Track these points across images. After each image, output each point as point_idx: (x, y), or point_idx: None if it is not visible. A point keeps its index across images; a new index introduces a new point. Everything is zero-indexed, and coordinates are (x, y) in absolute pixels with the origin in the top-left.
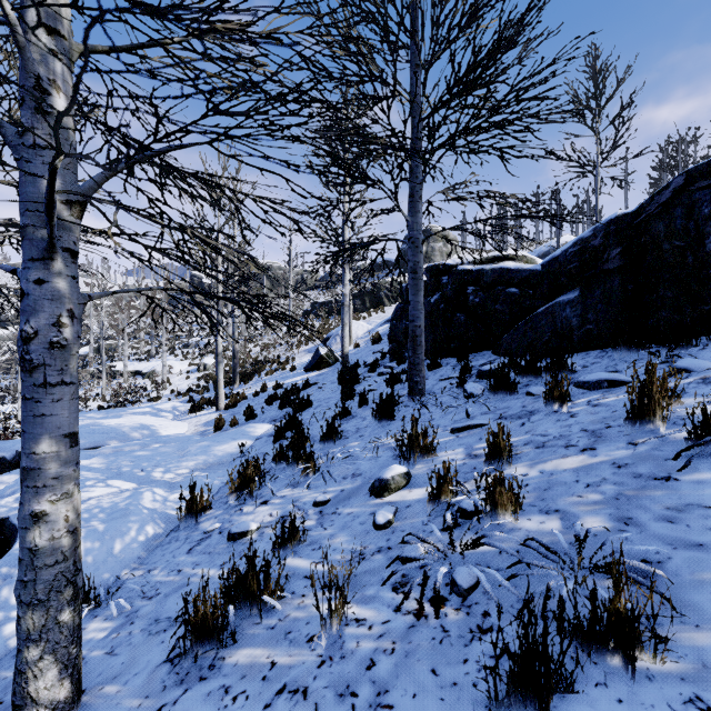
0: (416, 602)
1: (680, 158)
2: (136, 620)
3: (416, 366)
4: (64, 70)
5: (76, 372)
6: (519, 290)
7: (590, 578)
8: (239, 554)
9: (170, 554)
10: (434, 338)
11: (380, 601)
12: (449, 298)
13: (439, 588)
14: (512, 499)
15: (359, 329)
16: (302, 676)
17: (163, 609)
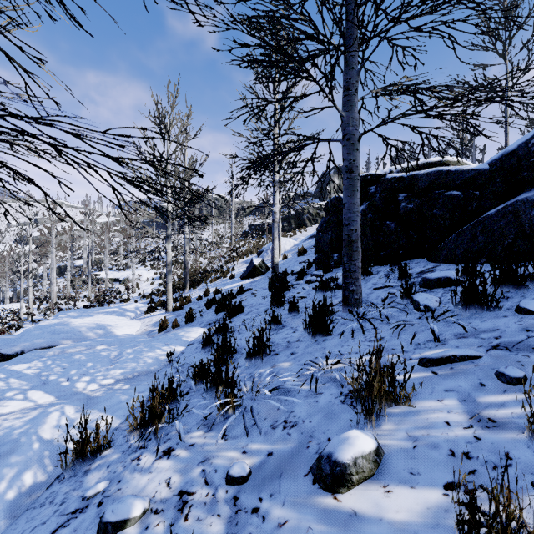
0: None
1: None
2: None
3: (351, 273)
4: None
5: None
6: (461, 192)
7: None
8: None
9: None
10: (362, 247)
11: None
12: (377, 206)
13: None
14: None
15: (286, 244)
16: None
17: None
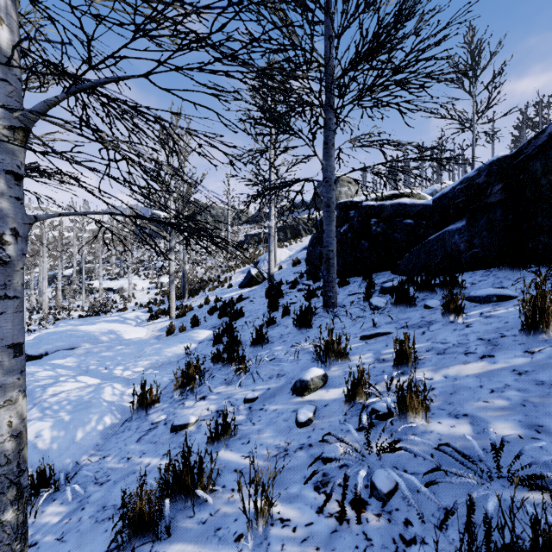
0: (337, 504)
1: (540, 117)
2: (86, 506)
3: (329, 283)
4: (8, 4)
5: (20, 287)
6: (414, 221)
7: (510, 488)
8: (179, 445)
9: (123, 442)
10: (343, 261)
11: (303, 501)
12: (355, 228)
13: (360, 492)
14: (422, 403)
15: (282, 255)
16: None
17: (111, 496)
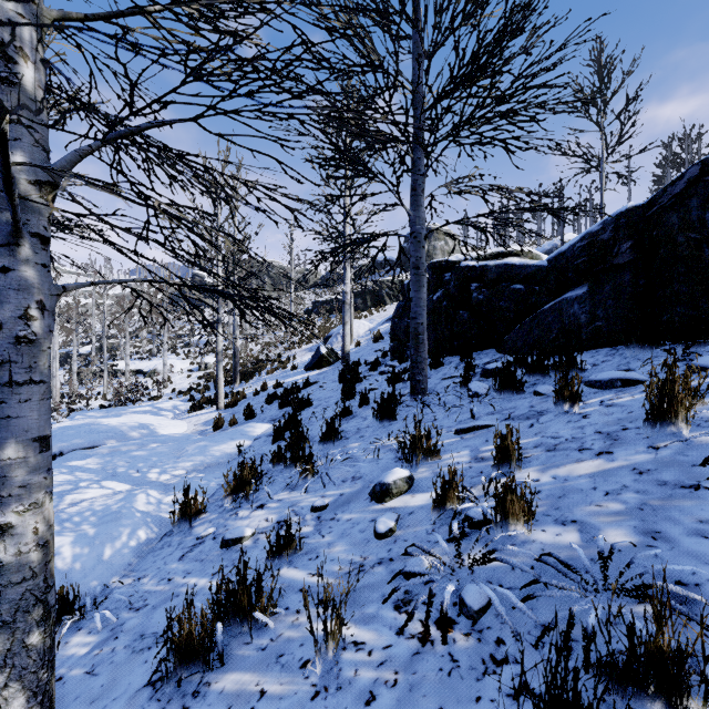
0: (420, 624)
1: (686, 153)
2: (120, 635)
3: (418, 364)
4: (33, 37)
5: (47, 370)
6: (524, 286)
7: (617, 601)
8: (232, 563)
9: (161, 561)
10: (437, 336)
11: (381, 621)
12: (452, 295)
13: (446, 609)
14: (524, 508)
15: (360, 328)
16: (294, 708)
17: (150, 623)
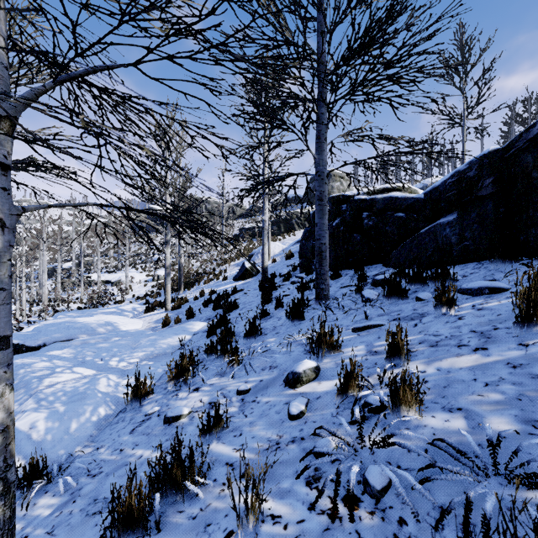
0: (329, 501)
1: (529, 112)
2: (78, 498)
3: (321, 275)
4: None
5: (7, 279)
6: (405, 214)
7: (508, 486)
8: (172, 437)
9: (116, 434)
10: (336, 254)
11: (295, 496)
12: (347, 222)
13: (352, 489)
14: (416, 396)
15: (276, 248)
16: None
17: (102, 488)
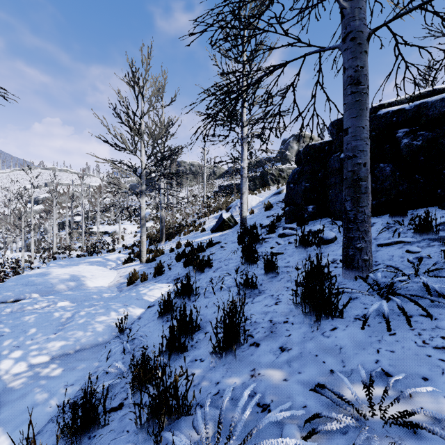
0: None
1: None
2: None
3: (358, 224)
4: None
5: None
6: None
7: None
8: None
9: None
10: None
11: None
12: None
13: None
14: None
15: (253, 201)
16: None
17: None
